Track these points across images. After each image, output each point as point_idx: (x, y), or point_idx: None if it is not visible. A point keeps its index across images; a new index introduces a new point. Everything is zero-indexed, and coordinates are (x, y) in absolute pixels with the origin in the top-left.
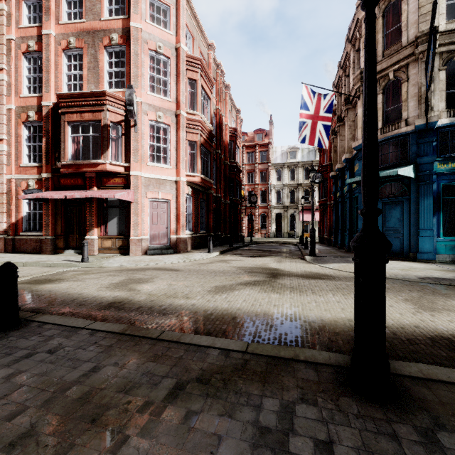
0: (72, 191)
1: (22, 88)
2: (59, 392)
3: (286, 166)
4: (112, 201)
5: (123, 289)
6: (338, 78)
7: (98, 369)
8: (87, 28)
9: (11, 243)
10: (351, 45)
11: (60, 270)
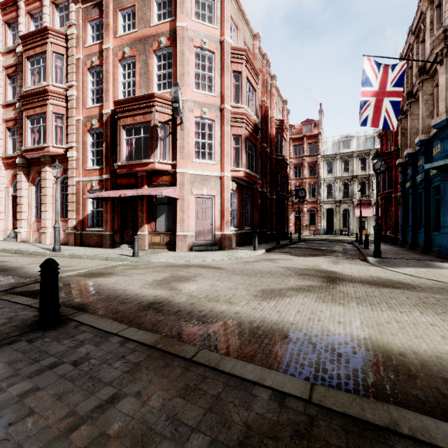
0: (127, 190)
1: (87, 100)
2: (65, 432)
3: (338, 156)
4: (161, 198)
5: (165, 288)
6: (408, 47)
7: (117, 399)
8: (139, 36)
9: (79, 237)
10: (428, 2)
11: (113, 264)
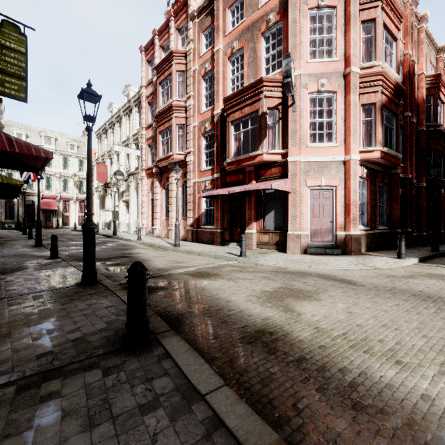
0: (235, 187)
1: (202, 106)
2: None
3: None
4: (269, 193)
5: (276, 306)
6: None
7: None
8: (246, 25)
9: (195, 234)
10: None
11: (221, 263)
